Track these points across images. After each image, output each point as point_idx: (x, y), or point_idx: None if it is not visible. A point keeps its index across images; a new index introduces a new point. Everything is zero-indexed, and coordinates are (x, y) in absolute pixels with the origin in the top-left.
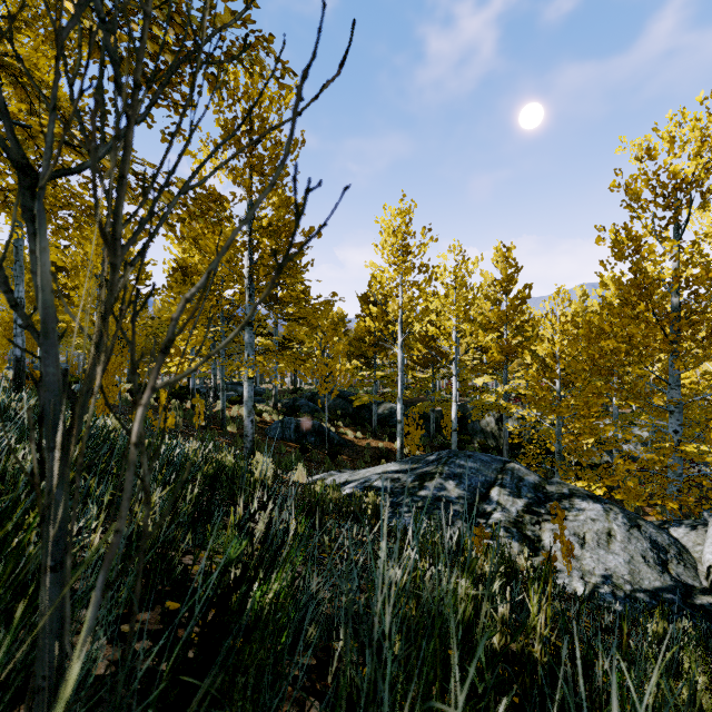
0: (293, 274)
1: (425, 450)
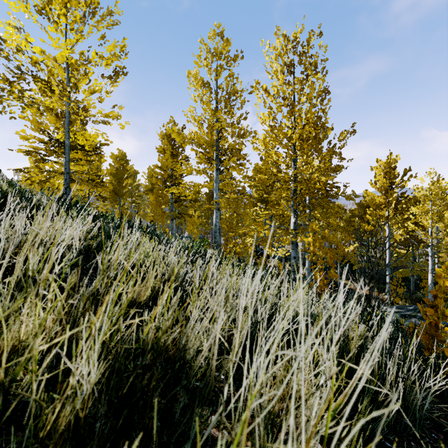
0: (327, 209)
1: (406, 301)
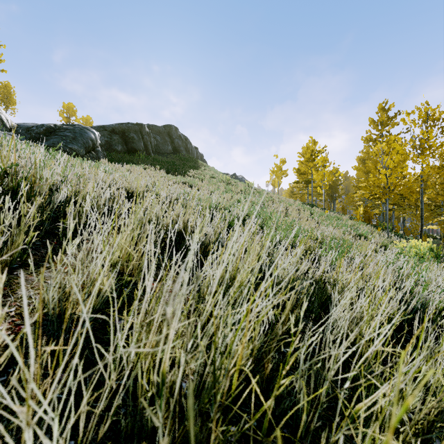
0: None
1: None
